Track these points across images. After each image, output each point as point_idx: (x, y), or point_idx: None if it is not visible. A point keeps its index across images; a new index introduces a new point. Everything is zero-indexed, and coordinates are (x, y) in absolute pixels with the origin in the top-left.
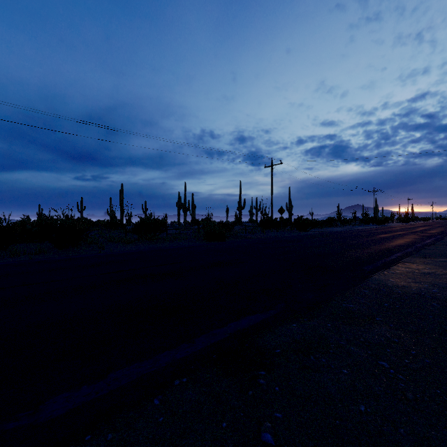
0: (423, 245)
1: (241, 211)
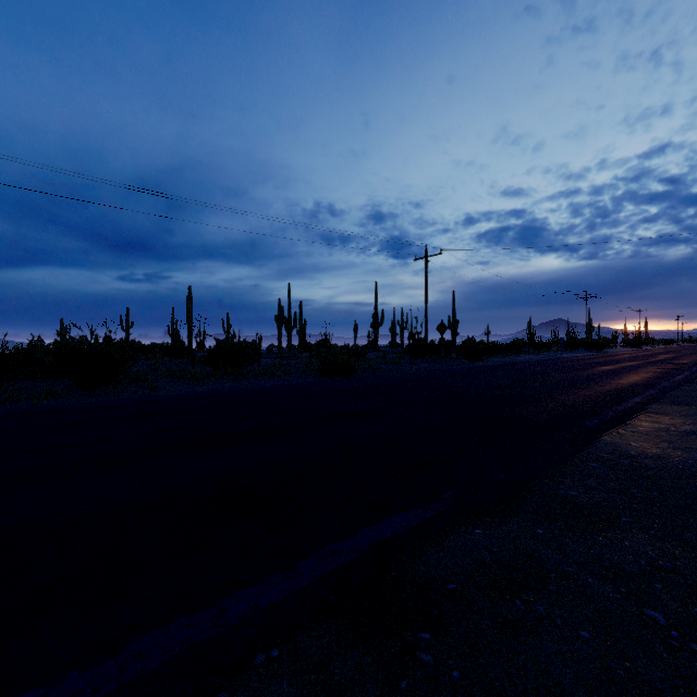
0: (674, 384)
1: (377, 330)
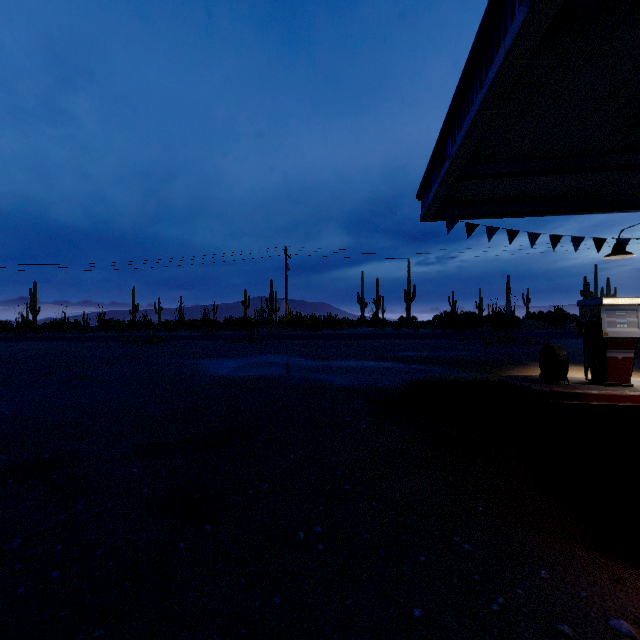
0: None
1: None
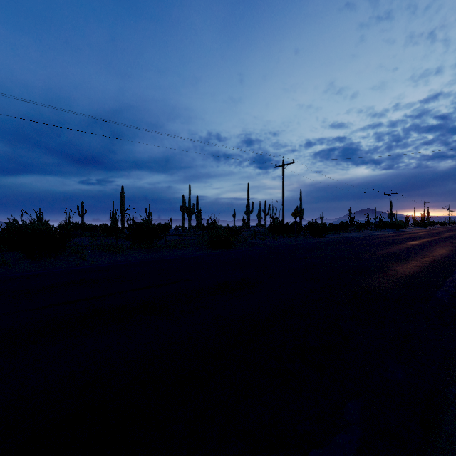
0: None
1: (249, 216)
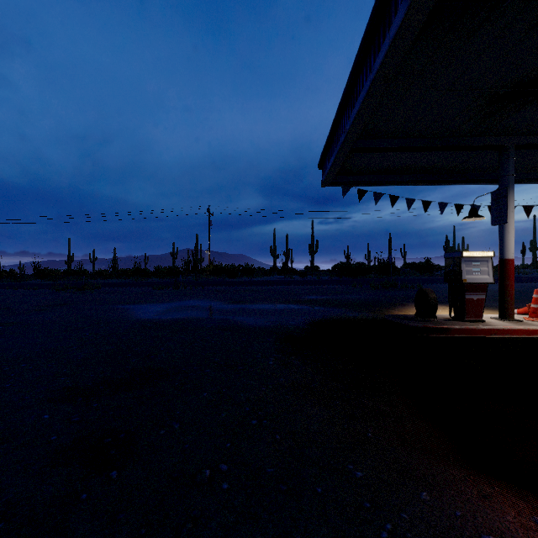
0: None
1: (535, 252)
